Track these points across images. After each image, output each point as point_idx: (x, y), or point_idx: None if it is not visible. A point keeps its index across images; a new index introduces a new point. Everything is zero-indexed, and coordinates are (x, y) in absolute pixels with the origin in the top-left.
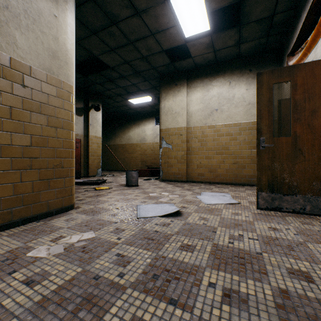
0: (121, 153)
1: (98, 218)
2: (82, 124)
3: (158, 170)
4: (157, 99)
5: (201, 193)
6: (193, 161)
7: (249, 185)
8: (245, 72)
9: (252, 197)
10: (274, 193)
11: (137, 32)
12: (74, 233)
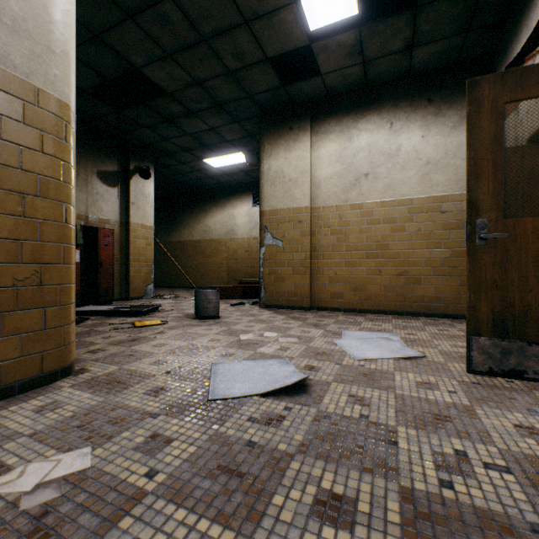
0: (192, 256)
1: (115, 403)
2: (117, 201)
3: (258, 286)
4: (255, 155)
5: (341, 333)
6: (323, 270)
7: (427, 316)
8: (420, 105)
9: (442, 342)
10: (506, 340)
11: (215, 17)
12: (39, 454)
